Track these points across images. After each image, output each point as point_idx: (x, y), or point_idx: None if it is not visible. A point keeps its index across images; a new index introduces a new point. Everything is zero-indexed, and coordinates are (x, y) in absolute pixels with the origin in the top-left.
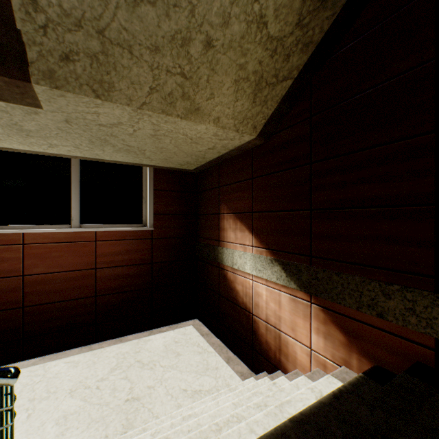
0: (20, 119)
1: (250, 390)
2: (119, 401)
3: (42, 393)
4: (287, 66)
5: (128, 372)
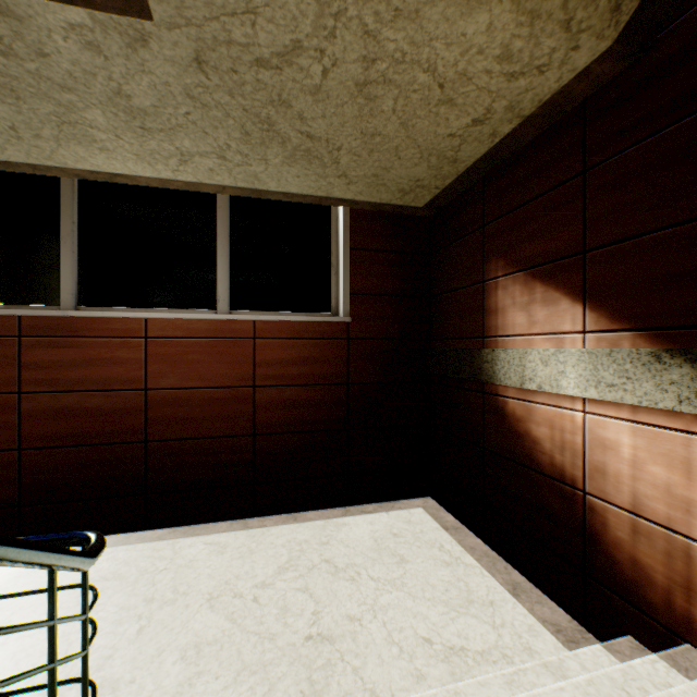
0: (122, 73)
1: (618, 685)
2: (294, 636)
3: (165, 591)
4: None
5: (309, 578)
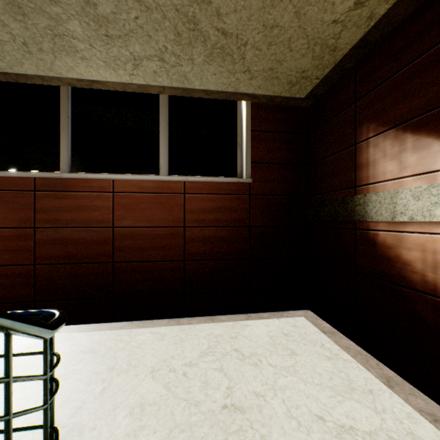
0: None
1: None
2: (213, 405)
3: (122, 363)
4: None
5: (223, 362)
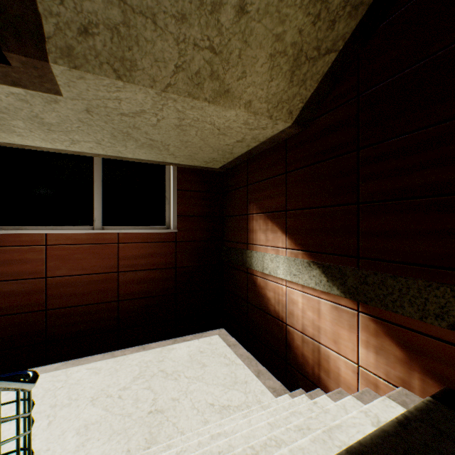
0: (40, 110)
1: (285, 409)
2: (142, 413)
3: (63, 399)
4: (331, 36)
5: (151, 381)
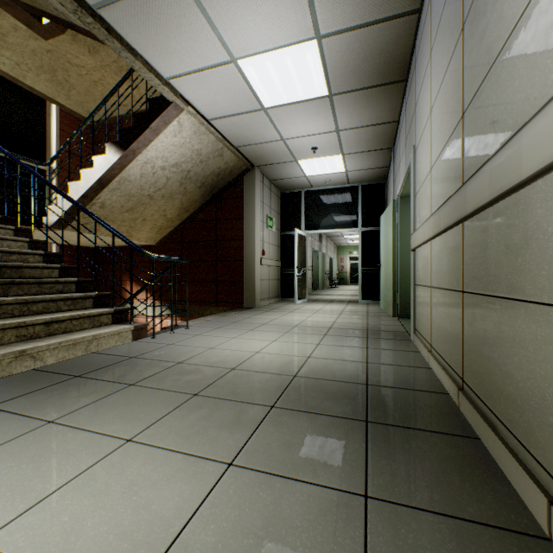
0: None
1: None
2: None
3: None
4: (173, 224)
5: None
